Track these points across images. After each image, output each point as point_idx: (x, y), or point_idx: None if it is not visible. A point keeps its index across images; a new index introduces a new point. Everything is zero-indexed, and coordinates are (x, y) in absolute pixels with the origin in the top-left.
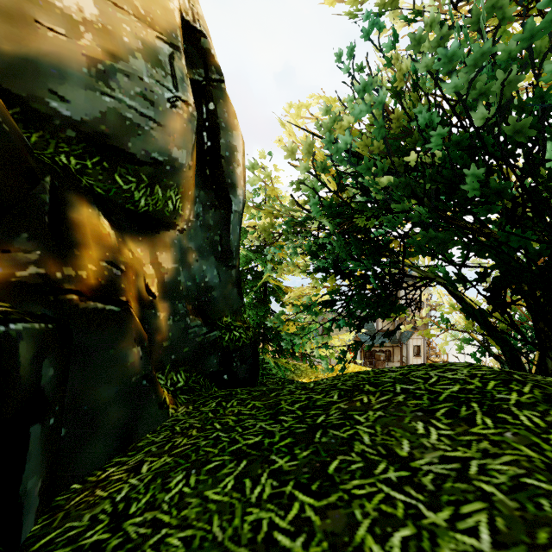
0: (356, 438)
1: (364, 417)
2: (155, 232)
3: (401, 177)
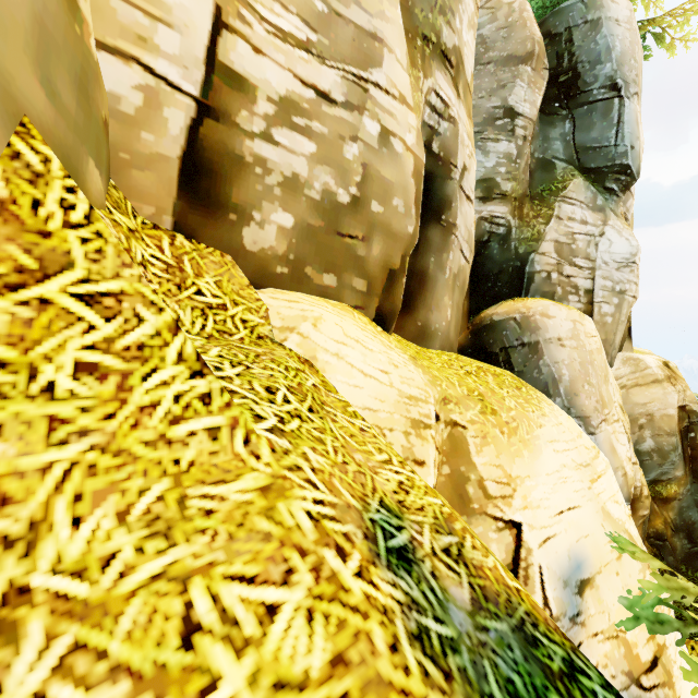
0: None
1: None
2: (668, 503)
3: None
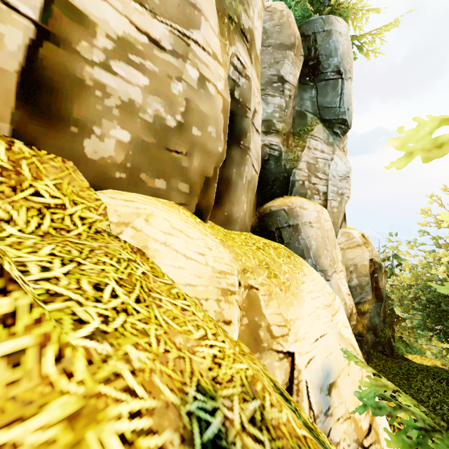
0: (417, 377)
1: (420, 375)
2: (364, 314)
3: (447, 312)
